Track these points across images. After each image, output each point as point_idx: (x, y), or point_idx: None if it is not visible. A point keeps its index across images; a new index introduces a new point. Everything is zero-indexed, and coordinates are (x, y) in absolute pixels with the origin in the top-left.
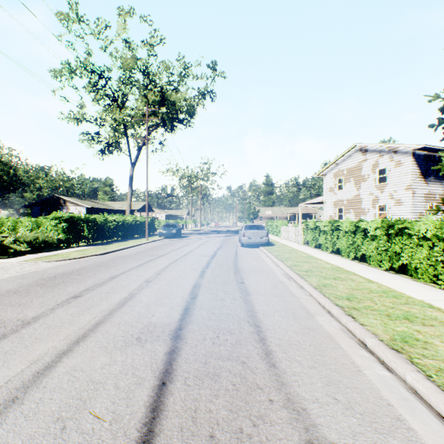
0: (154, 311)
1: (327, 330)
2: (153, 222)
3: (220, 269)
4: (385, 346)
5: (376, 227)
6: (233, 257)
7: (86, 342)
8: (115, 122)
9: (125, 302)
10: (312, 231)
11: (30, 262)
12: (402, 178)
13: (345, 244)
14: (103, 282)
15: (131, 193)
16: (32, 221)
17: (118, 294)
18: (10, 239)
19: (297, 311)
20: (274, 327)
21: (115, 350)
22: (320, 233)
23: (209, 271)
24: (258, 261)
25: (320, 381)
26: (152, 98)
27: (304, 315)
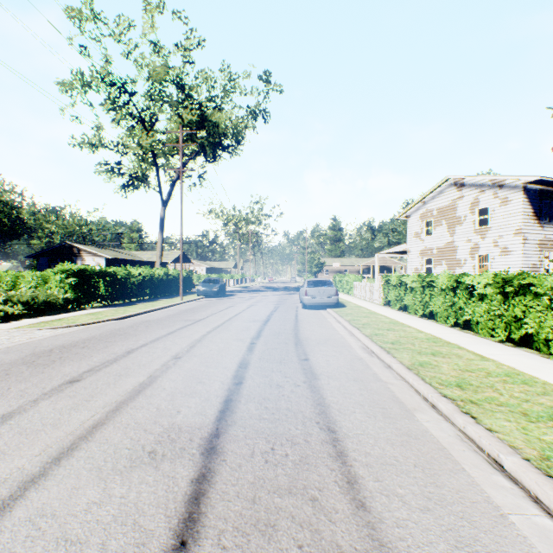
0: (180, 405)
1: (437, 438)
2: (190, 276)
3: (275, 340)
4: (536, 471)
5: (486, 283)
6: (292, 323)
7: (71, 459)
8: (141, 149)
9: (141, 390)
10: (395, 288)
11: (22, 330)
12: (510, 220)
13: (442, 306)
14: (114, 358)
15: (162, 239)
16: (37, 275)
17: (133, 377)
18: (0, 299)
19: (387, 404)
20: (356, 432)
21: (113, 475)
22: (407, 291)
23: (261, 343)
24: (326, 328)
25: (442, 538)
26: (189, 117)
27: (398, 411)
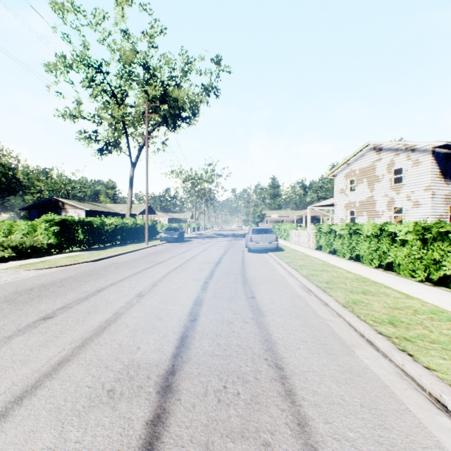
0: (140, 342)
1: (378, 375)
2: (155, 225)
3: (225, 279)
4: None
5: (406, 230)
6: (240, 264)
7: (33, 398)
8: (114, 120)
9: (106, 327)
10: (325, 235)
11: (10, 270)
12: (421, 178)
13: (367, 250)
14: (86, 296)
15: (131, 195)
16: (28, 224)
17: (100, 314)
18: None
19: (328, 341)
20: (302, 369)
21: (71, 416)
22: (336, 237)
23: (213, 282)
24: (268, 269)
25: None
26: (153, 93)
27: (339, 348)
